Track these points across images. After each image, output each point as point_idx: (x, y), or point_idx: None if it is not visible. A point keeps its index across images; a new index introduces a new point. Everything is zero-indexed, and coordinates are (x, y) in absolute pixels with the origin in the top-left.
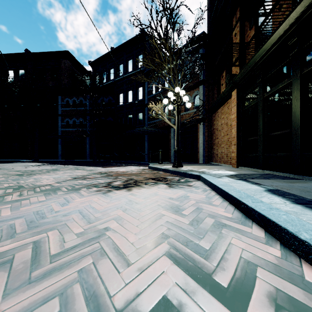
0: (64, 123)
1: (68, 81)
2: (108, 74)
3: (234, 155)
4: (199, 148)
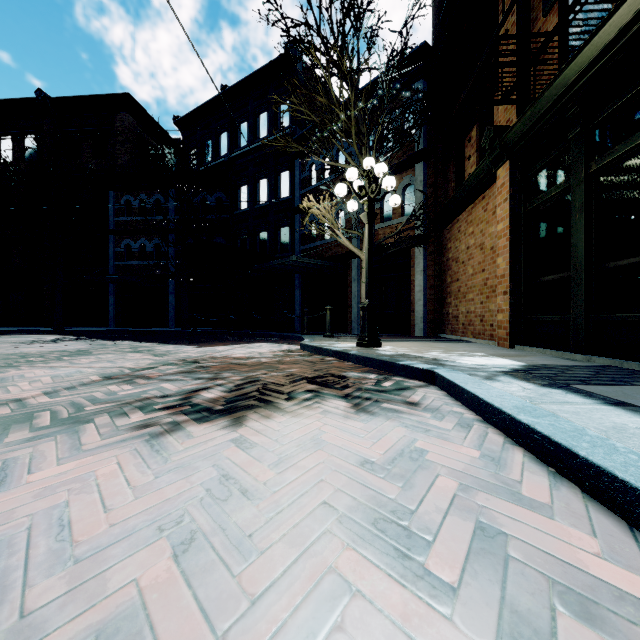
0: (121, 250)
1: (131, 160)
2: (217, 145)
3: (504, 319)
4: (415, 304)
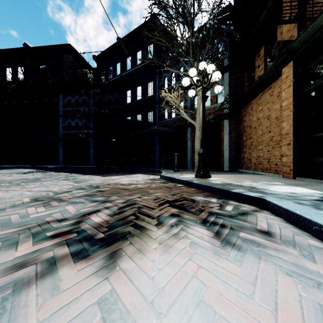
0: (66, 125)
1: (71, 78)
2: (115, 69)
3: (288, 160)
4: (224, 152)
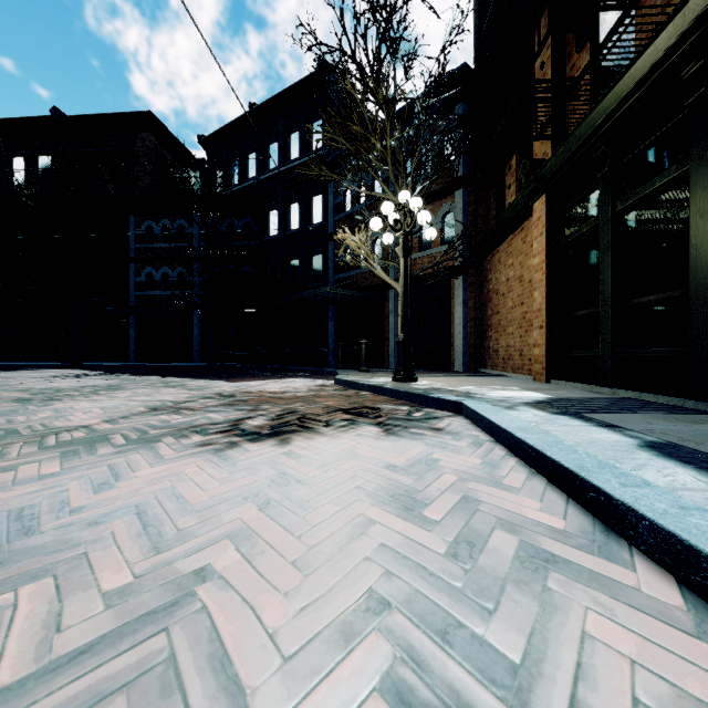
0: (142, 279)
1: (152, 182)
2: (244, 166)
3: (540, 353)
4: (455, 337)
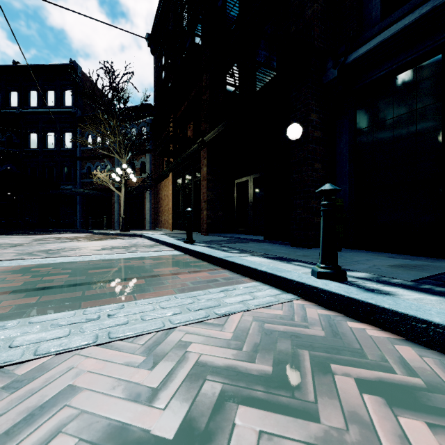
0: None
1: None
2: (6, 98)
3: (171, 222)
4: (146, 215)
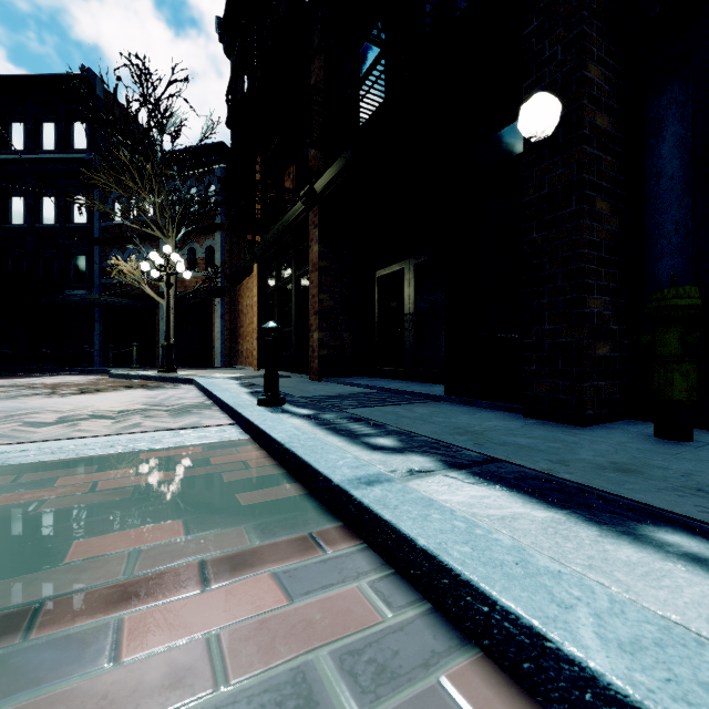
0: None
1: None
2: None
3: (256, 354)
4: (215, 342)
